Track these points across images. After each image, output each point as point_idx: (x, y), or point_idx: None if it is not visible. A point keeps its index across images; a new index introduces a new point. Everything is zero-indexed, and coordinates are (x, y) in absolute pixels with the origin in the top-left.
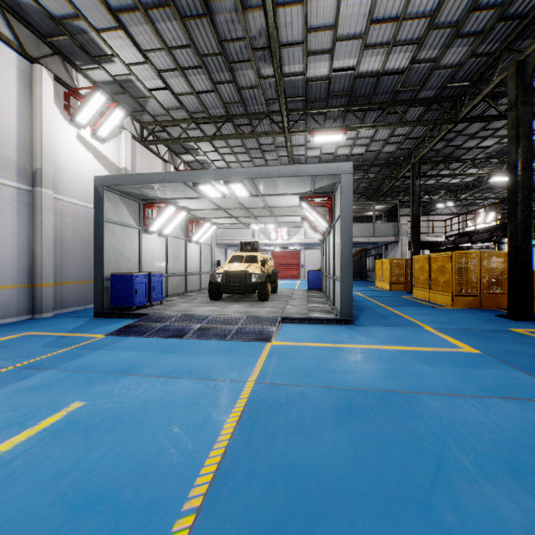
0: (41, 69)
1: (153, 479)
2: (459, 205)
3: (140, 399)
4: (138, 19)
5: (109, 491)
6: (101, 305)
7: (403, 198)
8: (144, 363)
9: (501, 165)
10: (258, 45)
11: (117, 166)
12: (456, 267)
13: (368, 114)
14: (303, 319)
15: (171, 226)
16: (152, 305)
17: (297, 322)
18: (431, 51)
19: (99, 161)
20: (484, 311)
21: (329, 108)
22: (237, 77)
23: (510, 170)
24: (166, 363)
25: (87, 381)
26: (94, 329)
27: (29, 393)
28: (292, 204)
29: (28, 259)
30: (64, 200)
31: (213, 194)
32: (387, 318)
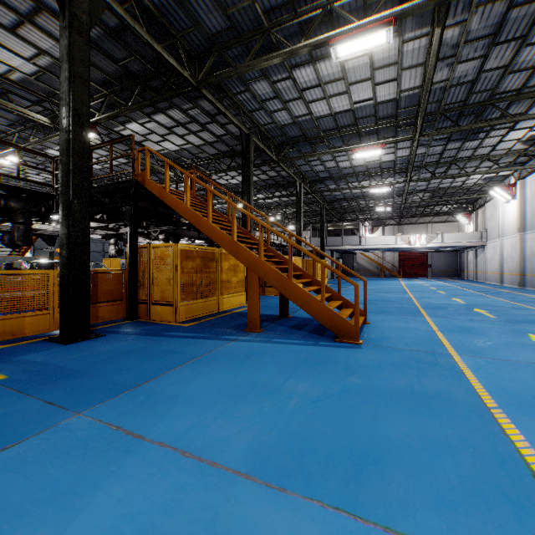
0: None
1: None
2: None
3: None
4: None
5: None
6: None
7: None
8: None
9: None
10: None
11: None
12: None
13: None
14: None
15: None
16: None
17: None
18: None
19: None
20: None
21: None
22: None
23: None
24: None
25: None
26: None
27: None
28: None
29: None
30: None
31: None
32: None
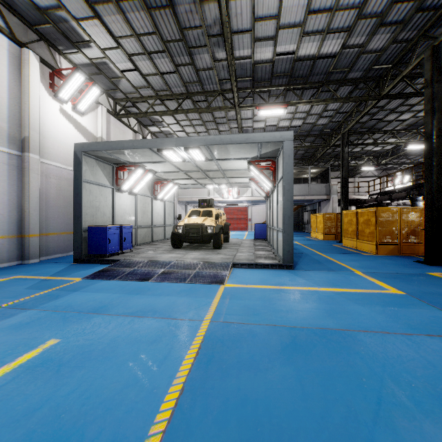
0: (29, 52)
1: (116, 415)
2: (380, 169)
3: (108, 337)
4: (111, 10)
5: (75, 427)
6: (80, 252)
7: (333, 163)
8: (114, 303)
9: (416, 136)
10: (213, 32)
11: (94, 136)
12: (379, 221)
13: (305, 92)
14: (251, 265)
15: (140, 186)
16: (123, 252)
17: (246, 267)
18: (359, 38)
19: (79, 131)
20: (403, 257)
21: (273, 87)
22: (195, 60)
23: (426, 138)
24: (133, 303)
25: (63, 320)
26: (73, 273)
27: (11, 331)
28: (241, 167)
29: (18, 213)
30: (49, 163)
31: (175, 158)
32: (322, 264)
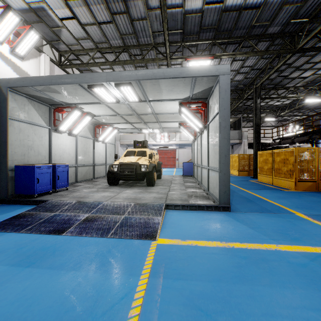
0: None
1: None
2: (276, 120)
3: None
4: None
5: None
6: (6, 193)
7: (242, 115)
8: None
9: (311, 92)
10: None
11: None
12: (298, 160)
13: (228, 47)
14: (185, 206)
15: (79, 128)
16: (57, 191)
17: (179, 208)
18: None
19: (19, 75)
20: None
21: (200, 41)
22: (130, 8)
23: None
24: (4, 295)
25: None
26: None
27: None
28: (173, 111)
29: None
30: None
31: (108, 98)
32: (255, 203)
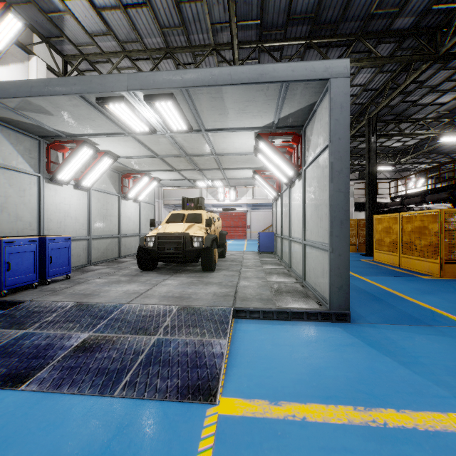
0: None
1: None
2: (392, 170)
3: None
4: None
5: None
6: None
7: None
8: None
9: (448, 127)
10: None
11: None
12: (444, 228)
13: (329, 52)
14: (268, 312)
15: (93, 177)
16: (48, 282)
17: (259, 316)
18: None
19: None
20: None
21: (287, 40)
22: None
23: None
24: None
25: None
26: None
27: None
28: (244, 149)
29: None
30: None
31: (136, 125)
32: (386, 303)
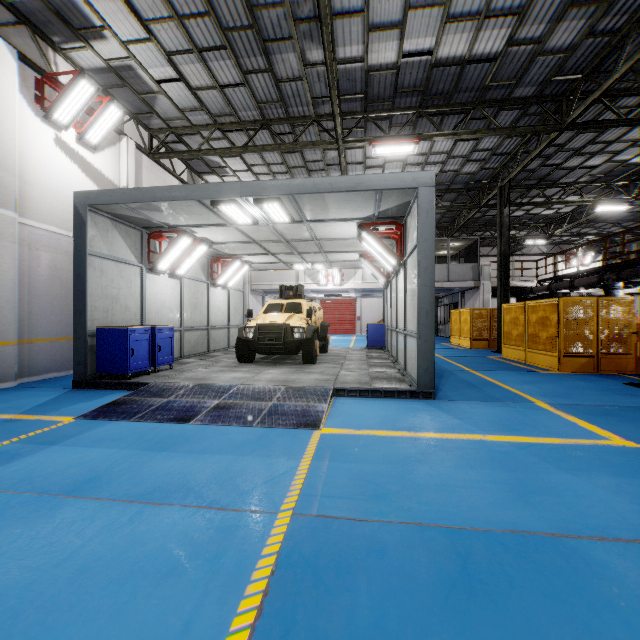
0: None
1: None
2: (550, 243)
3: (76, 561)
4: None
5: None
6: (83, 371)
7: (483, 234)
8: (115, 471)
9: (609, 192)
10: (302, 15)
11: (115, 185)
12: (564, 319)
13: (446, 119)
14: (364, 391)
15: (187, 265)
16: (157, 370)
17: (356, 395)
18: (536, 27)
19: (89, 176)
20: (604, 377)
21: (396, 110)
22: (275, 64)
23: None
24: (151, 471)
25: (1, 513)
26: (63, 408)
27: None
28: (347, 235)
29: None
30: (36, 226)
31: (241, 219)
32: (479, 389)
